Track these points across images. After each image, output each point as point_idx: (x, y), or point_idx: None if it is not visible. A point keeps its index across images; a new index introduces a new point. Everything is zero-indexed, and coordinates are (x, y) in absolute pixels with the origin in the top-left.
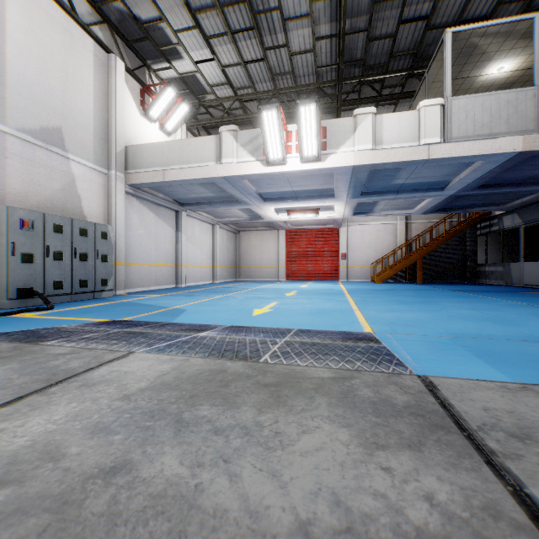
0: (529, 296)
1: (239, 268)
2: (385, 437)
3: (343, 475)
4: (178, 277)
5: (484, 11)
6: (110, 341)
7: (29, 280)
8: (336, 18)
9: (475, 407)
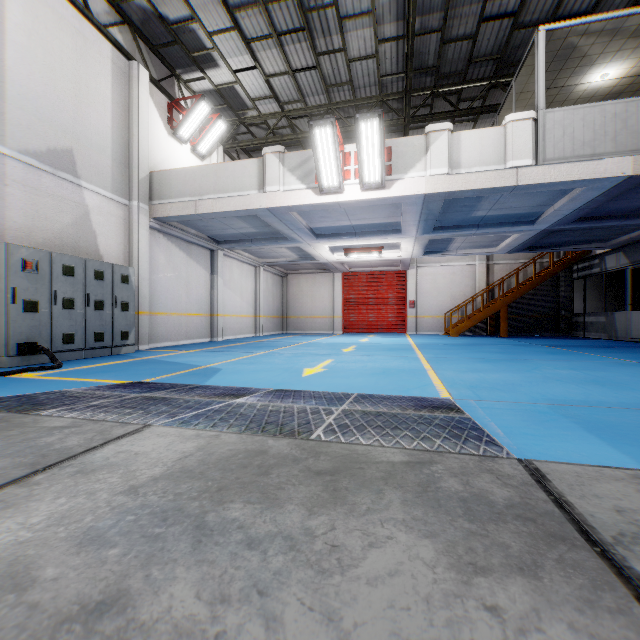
0: (639, 352)
1: (287, 318)
2: (485, 554)
3: (430, 618)
4: (213, 329)
5: (584, 5)
6: (123, 410)
7: (33, 333)
8: (403, 16)
9: (603, 507)
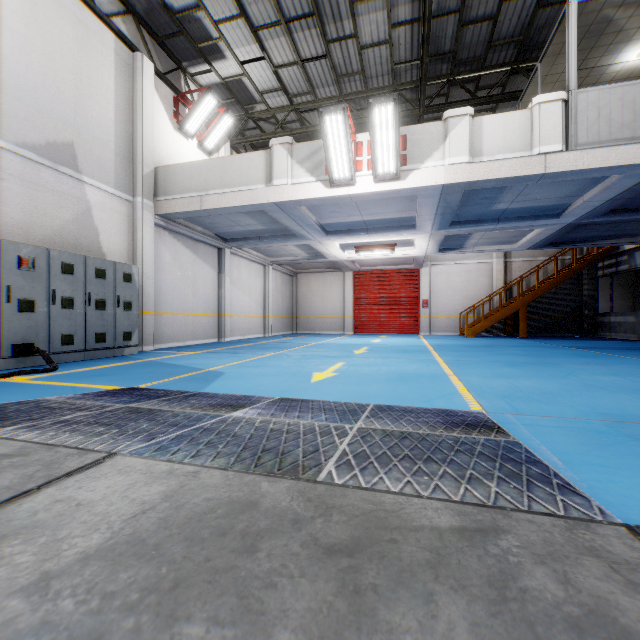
0: None
1: (296, 318)
2: None
3: None
4: (220, 329)
5: None
6: (95, 428)
7: (30, 334)
8: None
9: None
